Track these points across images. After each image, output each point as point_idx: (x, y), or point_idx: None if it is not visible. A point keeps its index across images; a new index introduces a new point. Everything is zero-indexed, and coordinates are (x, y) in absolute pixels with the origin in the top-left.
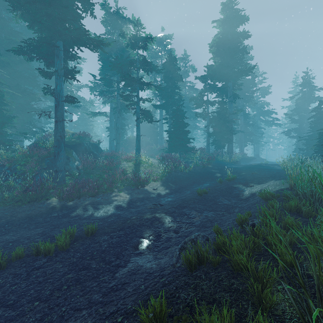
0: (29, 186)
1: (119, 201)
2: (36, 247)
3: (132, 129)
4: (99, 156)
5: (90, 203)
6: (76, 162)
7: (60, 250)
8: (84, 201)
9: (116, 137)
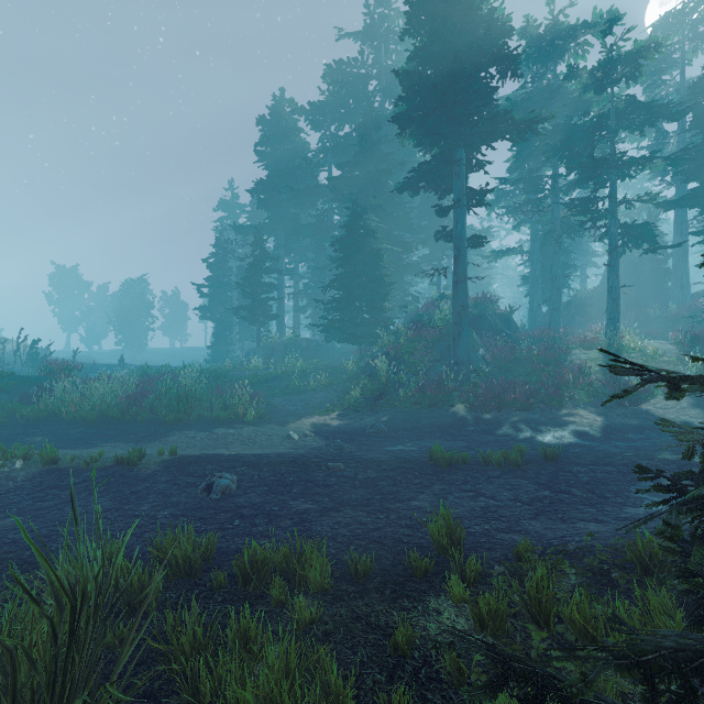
0: (424, 384)
1: (581, 424)
2: (481, 455)
3: (582, 272)
4: (515, 338)
5: (521, 421)
6: (480, 349)
7: (511, 468)
8: (508, 416)
9: (551, 297)
